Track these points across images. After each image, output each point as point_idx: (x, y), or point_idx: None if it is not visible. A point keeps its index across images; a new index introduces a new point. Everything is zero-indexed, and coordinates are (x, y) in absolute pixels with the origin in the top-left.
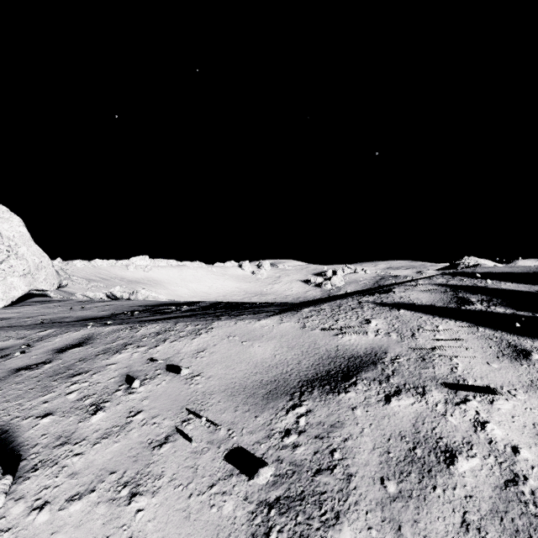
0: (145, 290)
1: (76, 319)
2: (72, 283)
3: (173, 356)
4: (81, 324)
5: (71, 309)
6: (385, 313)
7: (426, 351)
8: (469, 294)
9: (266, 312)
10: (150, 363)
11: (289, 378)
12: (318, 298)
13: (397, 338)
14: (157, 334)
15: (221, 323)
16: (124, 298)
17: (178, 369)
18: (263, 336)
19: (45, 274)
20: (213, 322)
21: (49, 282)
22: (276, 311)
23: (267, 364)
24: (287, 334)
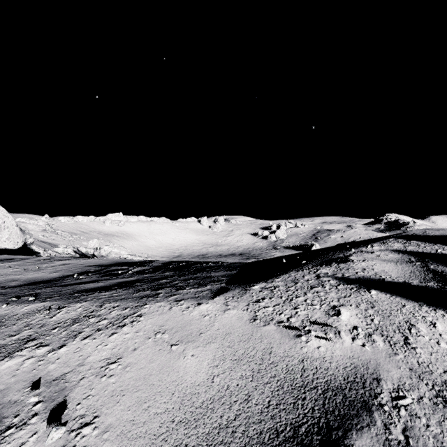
0: (107, 246)
1: (22, 282)
2: (57, 236)
3: (73, 369)
4: (11, 295)
5: (26, 270)
6: (354, 295)
7: (441, 380)
8: (442, 266)
9: (212, 282)
10: (34, 385)
11: (231, 443)
12: (267, 259)
13: (385, 346)
14: (73, 321)
15: (153, 306)
16: (89, 253)
17: (67, 403)
18: (200, 335)
19: (9, 233)
20: (144, 304)
21: (12, 240)
22: (223, 280)
23: (199, 399)
24: (231, 333)
